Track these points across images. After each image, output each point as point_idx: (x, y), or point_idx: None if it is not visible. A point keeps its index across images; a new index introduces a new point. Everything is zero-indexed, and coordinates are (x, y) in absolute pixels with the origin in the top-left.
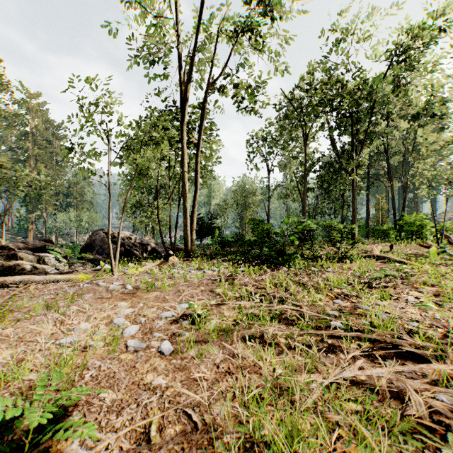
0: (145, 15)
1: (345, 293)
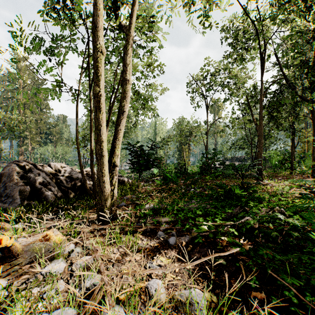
0: None
1: None
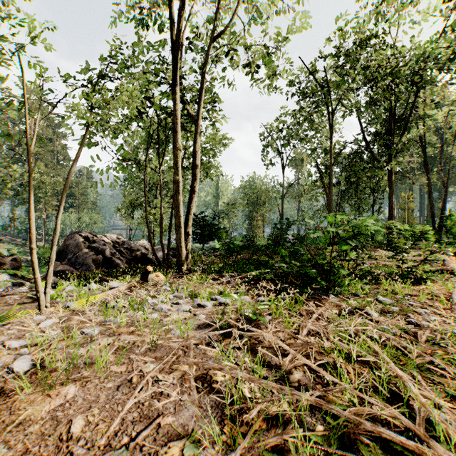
0: None
1: None
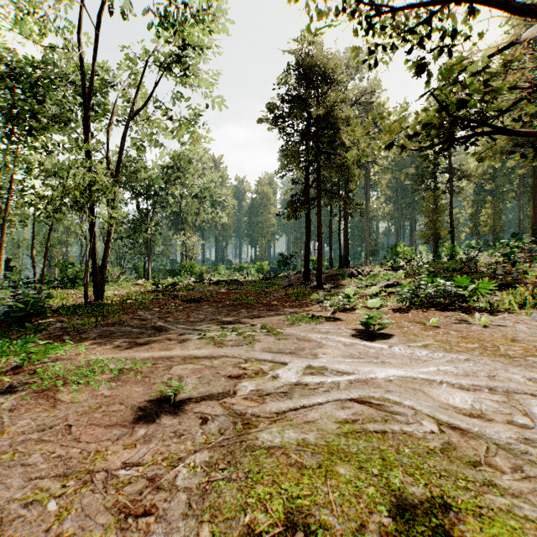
0: None
1: None
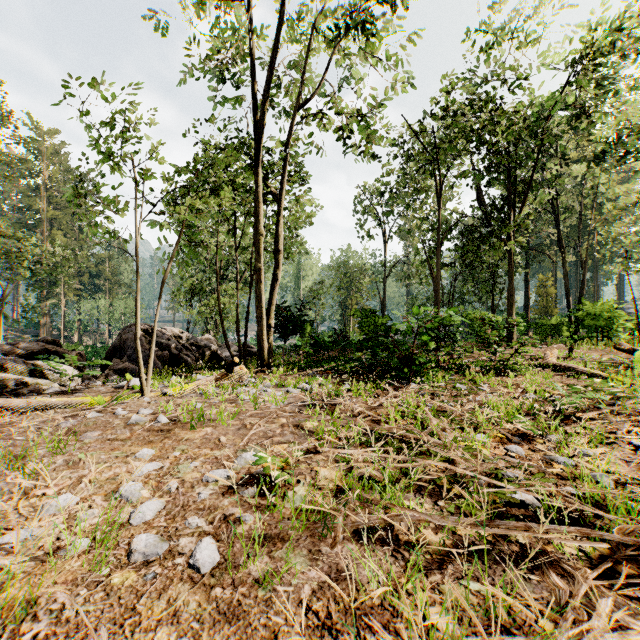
0: (199, 0)
1: (521, 431)
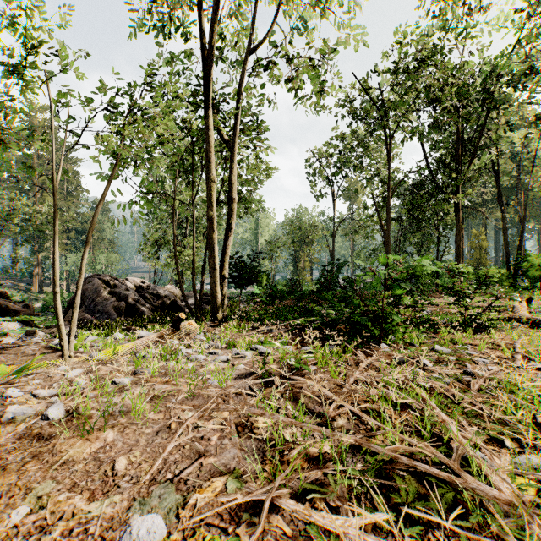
0: None
1: None
